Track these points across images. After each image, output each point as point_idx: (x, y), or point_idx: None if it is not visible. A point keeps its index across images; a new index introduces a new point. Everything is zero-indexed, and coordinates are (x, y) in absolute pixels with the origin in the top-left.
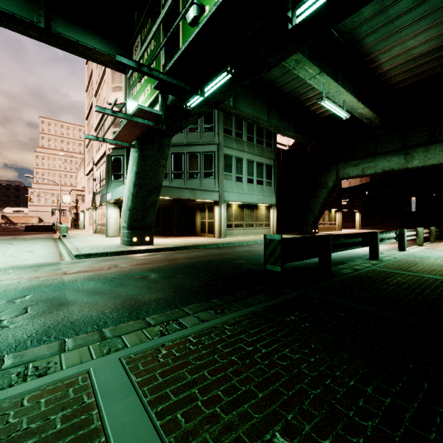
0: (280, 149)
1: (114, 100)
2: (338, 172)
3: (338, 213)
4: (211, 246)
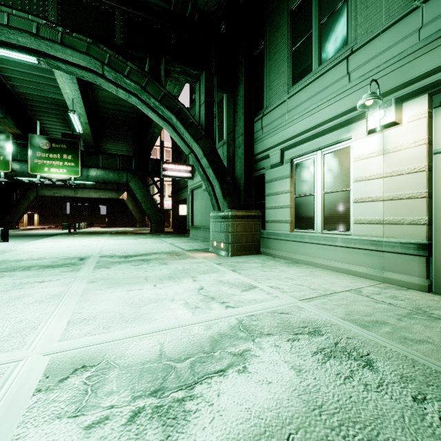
0: None
1: (2, 178)
2: (38, 191)
3: (26, 214)
4: None
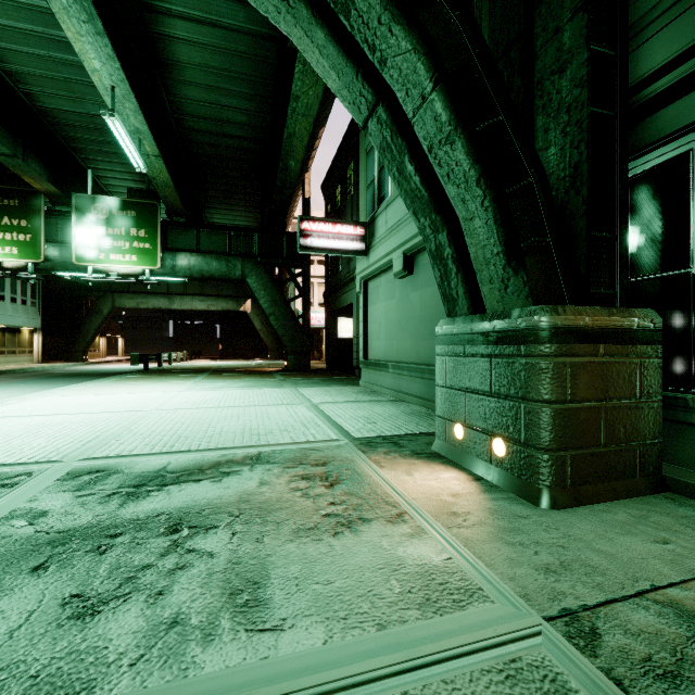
0: None
1: (24, 273)
2: (114, 301)
3: (103, 339)
4: (9, 372)
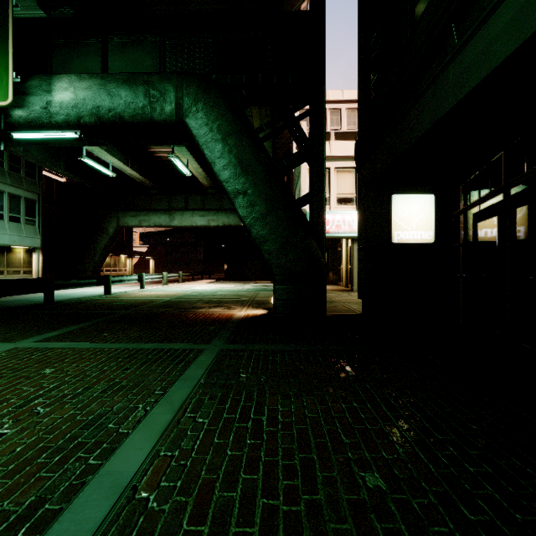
0: (54, 179)
1: None
2: (119, 219)
3: (129, 259)
4: None
